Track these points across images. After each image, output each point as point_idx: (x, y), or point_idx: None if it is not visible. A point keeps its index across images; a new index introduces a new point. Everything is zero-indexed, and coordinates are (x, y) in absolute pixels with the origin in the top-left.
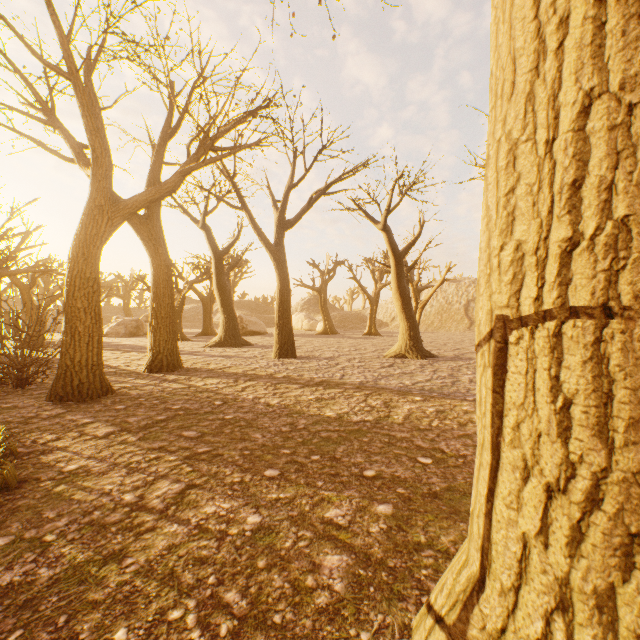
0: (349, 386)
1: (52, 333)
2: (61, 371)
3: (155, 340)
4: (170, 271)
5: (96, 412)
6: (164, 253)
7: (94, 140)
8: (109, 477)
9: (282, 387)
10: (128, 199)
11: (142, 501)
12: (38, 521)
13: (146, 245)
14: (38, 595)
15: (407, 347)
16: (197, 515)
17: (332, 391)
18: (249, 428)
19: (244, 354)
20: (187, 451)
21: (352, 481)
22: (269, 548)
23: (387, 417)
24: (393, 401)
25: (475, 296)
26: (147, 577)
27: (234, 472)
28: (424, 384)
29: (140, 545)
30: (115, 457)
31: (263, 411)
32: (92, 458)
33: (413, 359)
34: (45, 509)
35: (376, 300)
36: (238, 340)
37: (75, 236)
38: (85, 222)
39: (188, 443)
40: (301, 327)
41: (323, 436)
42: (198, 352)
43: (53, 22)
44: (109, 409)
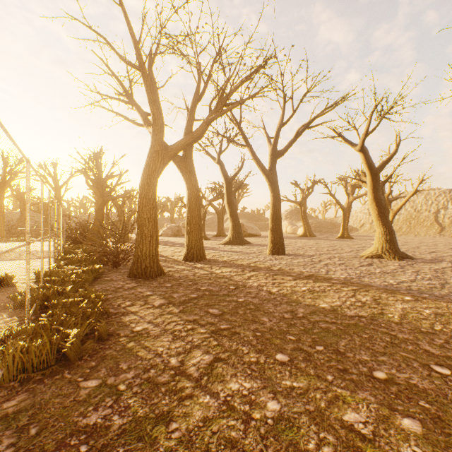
0: (335, 281)
1: (133, 234)
2: (135, 259)
3: (189, 239)
4: (198, 192)
5: (154, 287)
6: (194, 180)
7: (153, 108)
8: (161, 340)
9: (278, 278)
10: (173, 145)
11: (182, 366)
12: (116, 370)
13: (183, 176)
14: (110, 442)
15: (383, 249)
16: (224, 390)
17: (321, 284)
18: (257, 311)
19: (246, 250)
20: (212, 326)
21: (363, 381)
22: (292, 445)
23: (381, 314)
24: (382, 299)
25: (446, 204)
26: (187, 448)
27: (250, 351)
28: (409, 284)
29: (181, 411)
30: (165, 324)
31: (266, 297)
32: (151, 323)
33: (390, 260)
34: (121, 360)
35: (348, 210)
36: (241, 240)
37: (143, 172)
38: (148, 162)
39: (213, 319)
40: (285, 231)
41: (322, 327)
42: (215, 248)
43: (130, 34)
44: (161, 286)
